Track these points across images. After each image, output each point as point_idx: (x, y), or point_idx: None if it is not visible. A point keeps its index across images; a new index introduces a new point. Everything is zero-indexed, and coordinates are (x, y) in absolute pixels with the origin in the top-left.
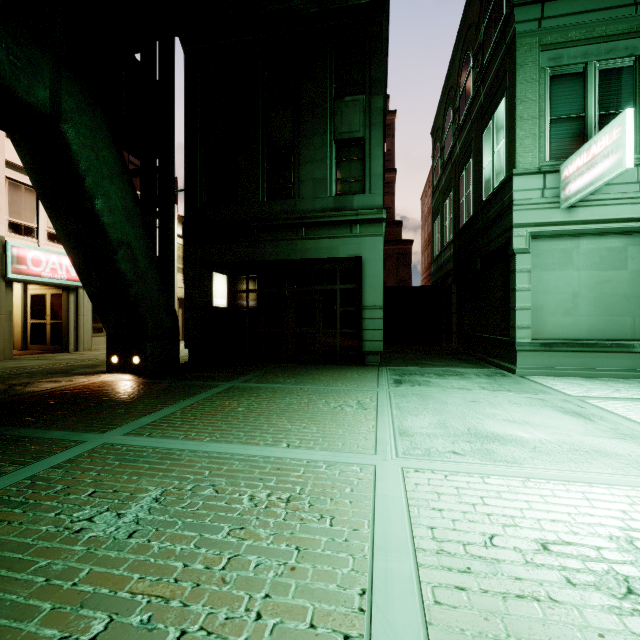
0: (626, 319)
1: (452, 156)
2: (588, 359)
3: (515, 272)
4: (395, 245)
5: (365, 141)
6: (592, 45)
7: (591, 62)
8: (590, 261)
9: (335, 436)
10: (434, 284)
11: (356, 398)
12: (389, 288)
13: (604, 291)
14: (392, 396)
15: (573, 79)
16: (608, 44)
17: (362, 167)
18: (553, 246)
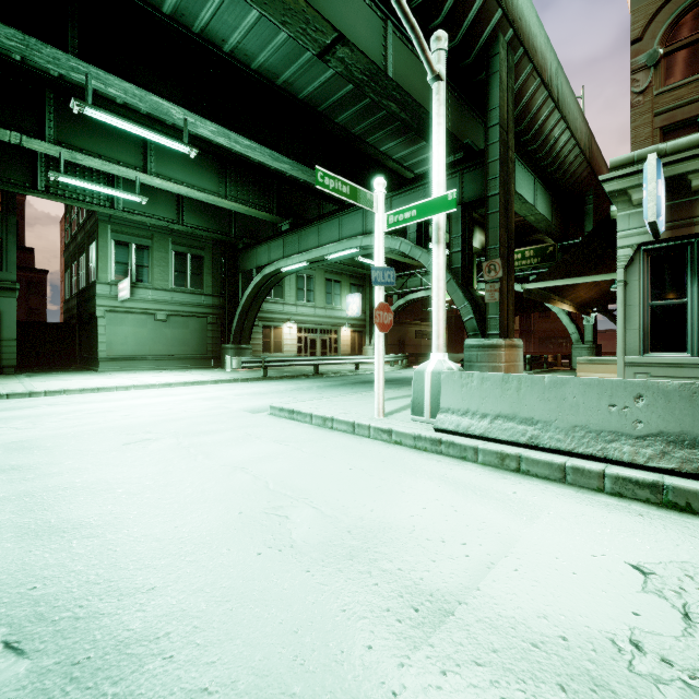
0: (147, 347)
1: (77, 239)
2: (131, 363)
3: (98, 326)
4: (25, 272)
5: (3, 240)
6: (133, 236)
7: (132, 243)
8: (133, 323)
9: (3, 383)
10: (66, 320)
11: (6, 379)
12: (20, 322)
13: (139, 336)
14: (26, 378)
15: (125, 248)
16: (139, 238)
17: (1, 254)
18: (117, 316)
